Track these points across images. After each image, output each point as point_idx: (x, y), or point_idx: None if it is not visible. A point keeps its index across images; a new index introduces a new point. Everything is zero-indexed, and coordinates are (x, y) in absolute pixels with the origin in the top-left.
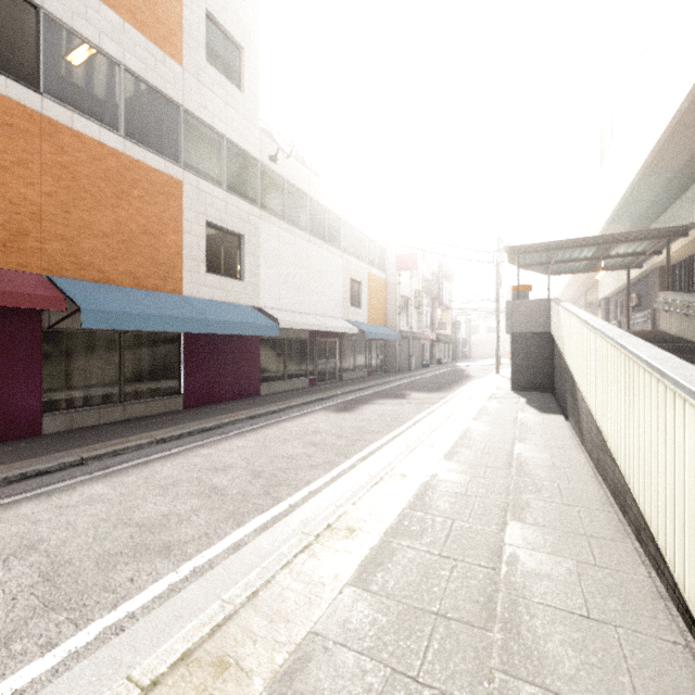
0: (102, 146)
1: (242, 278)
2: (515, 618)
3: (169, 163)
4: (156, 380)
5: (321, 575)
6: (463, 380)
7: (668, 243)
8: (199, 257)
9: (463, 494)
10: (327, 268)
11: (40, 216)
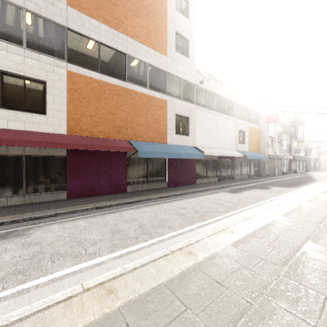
0: (142, 94)
1: (188, 135)
2: (296, 267)
3: (162, 94)
4: (158, 176)
5: (220, 241)
6: (309, 182)
7: None
8: (172, 128)
9: (287, 229)
10: (226, 126)
11: (126, 121)
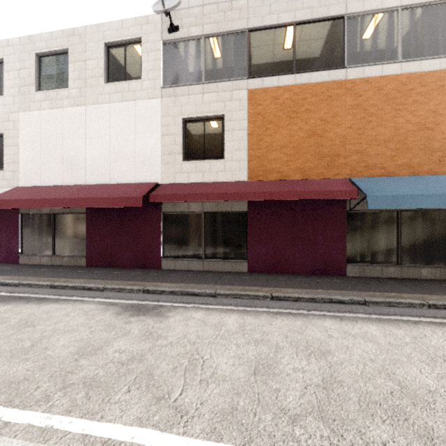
0: (383, 78)
1: None
2: None
3: (444, 58)
4: (431, 250)
5: None
6: None
7: None
8: None
9: None
10: None
11: (345, 142)
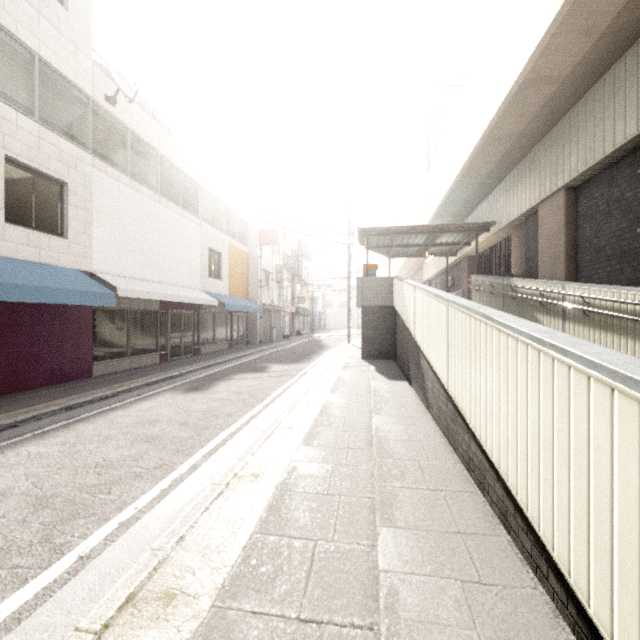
0: None
1: (65, 235)
2: None
3: None
4: None
5: None
6: (320, 350)
7: (477, 236)
8: None
9: (325, 494)
10: (182, 235)
11: None
